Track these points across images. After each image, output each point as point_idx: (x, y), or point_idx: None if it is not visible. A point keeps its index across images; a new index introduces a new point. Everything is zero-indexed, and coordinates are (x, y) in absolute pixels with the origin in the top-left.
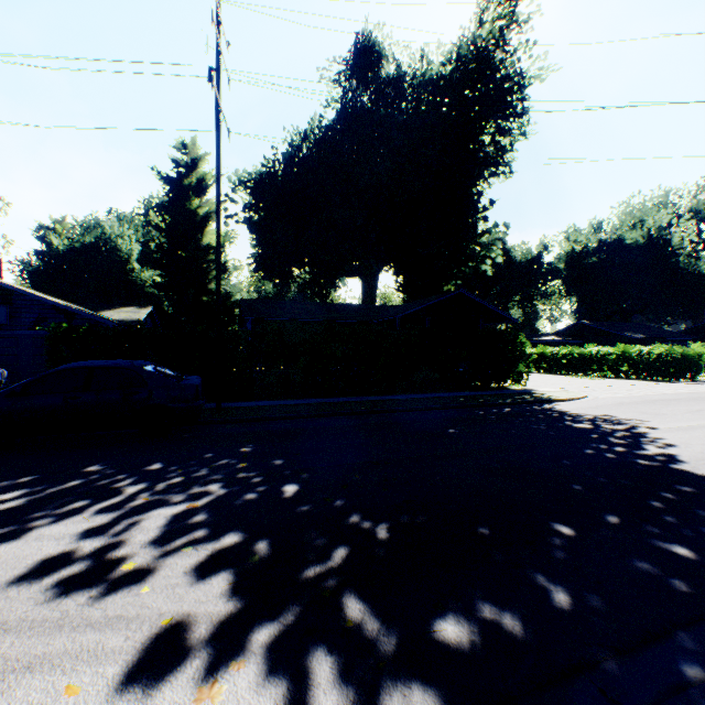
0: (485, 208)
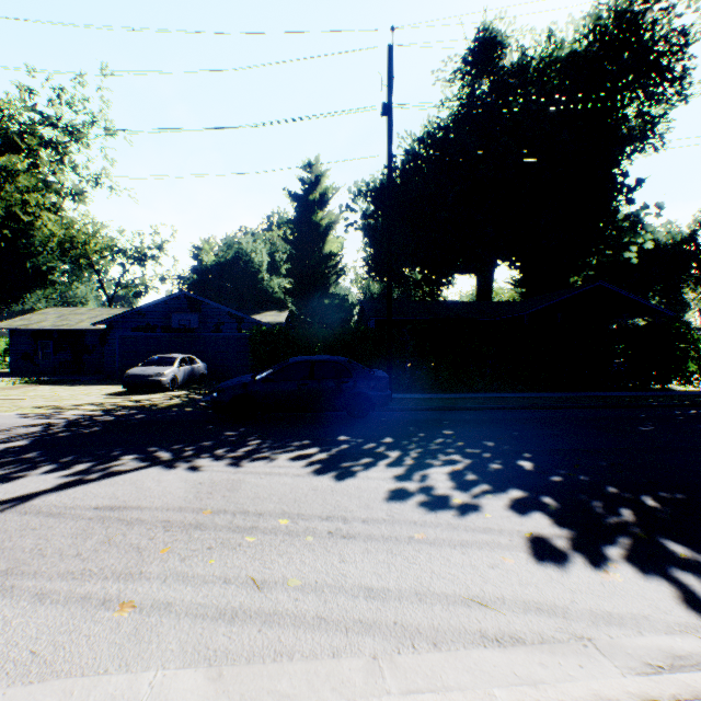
0: (630, 190)
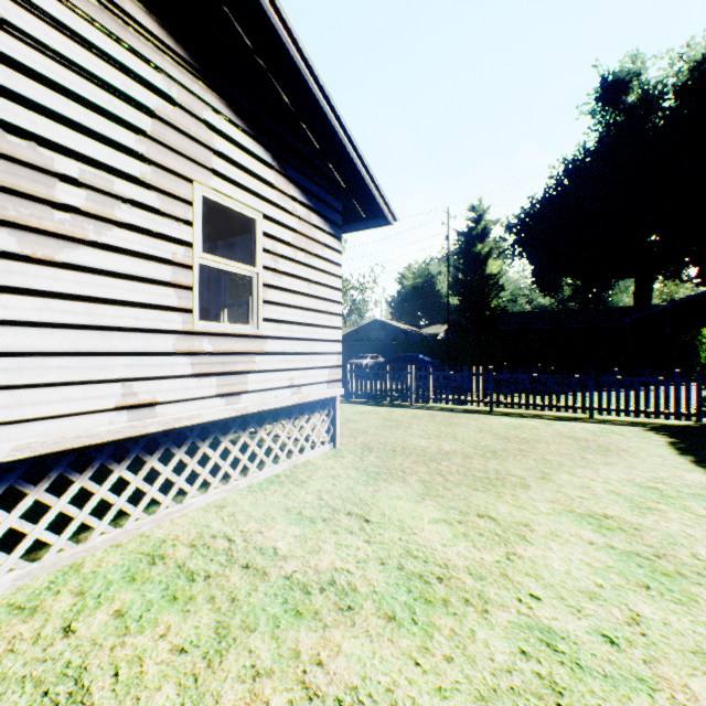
0: None
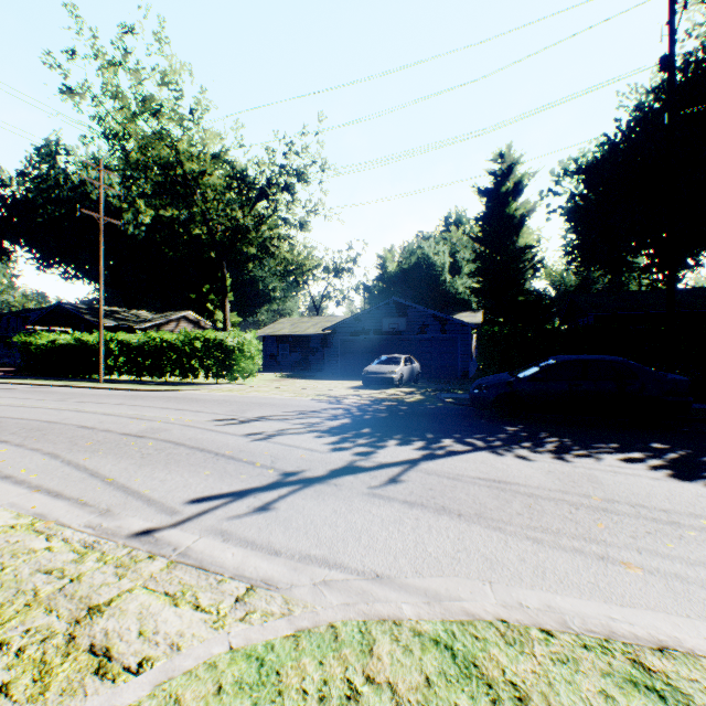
0: None
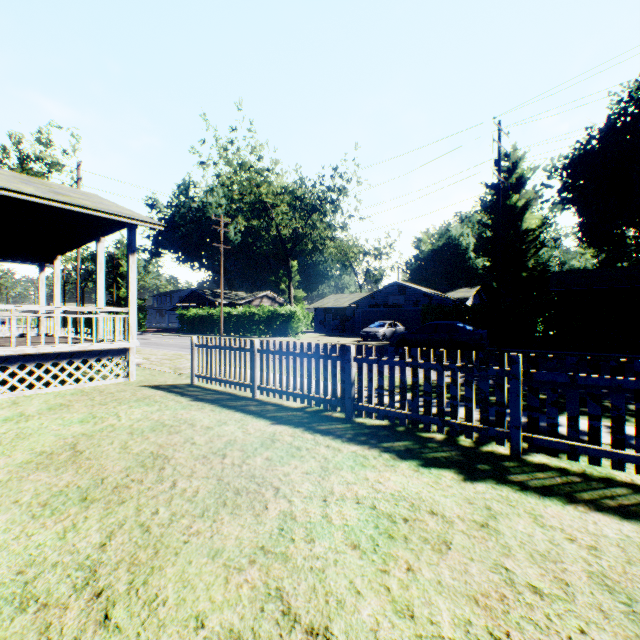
0: None
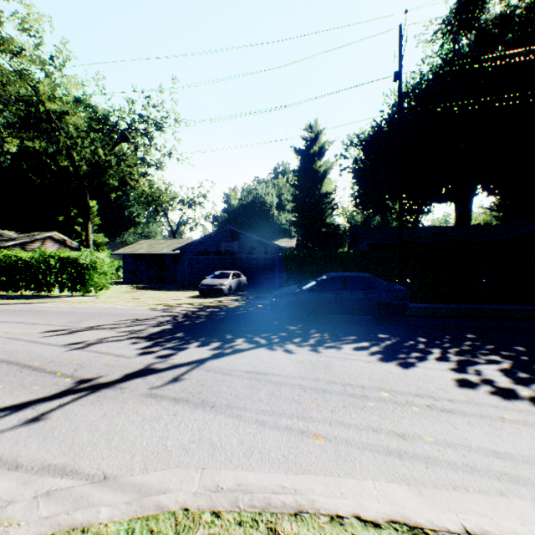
0: None
